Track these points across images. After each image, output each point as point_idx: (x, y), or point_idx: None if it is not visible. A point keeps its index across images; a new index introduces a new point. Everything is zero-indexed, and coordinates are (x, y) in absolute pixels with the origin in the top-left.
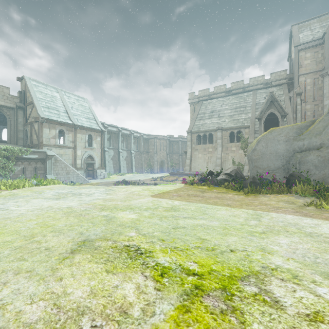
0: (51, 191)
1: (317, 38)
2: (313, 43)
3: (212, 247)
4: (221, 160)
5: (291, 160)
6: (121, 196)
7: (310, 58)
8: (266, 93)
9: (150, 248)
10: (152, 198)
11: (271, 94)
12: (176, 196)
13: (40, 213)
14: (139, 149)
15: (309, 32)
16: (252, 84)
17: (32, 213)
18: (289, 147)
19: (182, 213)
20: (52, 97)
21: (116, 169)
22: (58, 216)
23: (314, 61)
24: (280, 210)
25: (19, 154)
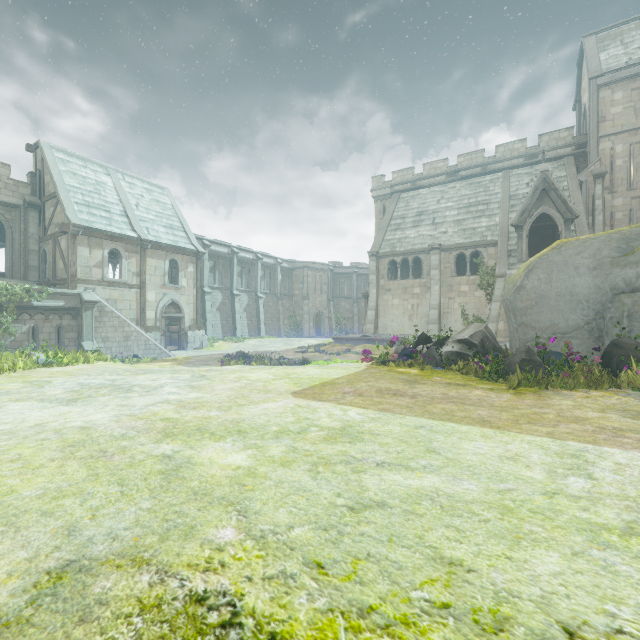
0: (68, 380)
1: (637, 61)
2: (629, 71)
3: (491, 609)
4: (439, 311)
5: (609, 310)
6: (223, 393)
7: (622, 102)
8: (529, 176)
9: (275, 611)
10: (295, 399)
11: (544, 175)
12: (350, 393)
13: (1, 445)
14: (273, 289)
15: (621, 48)
16: (502, 157)
17: None
18: (601, 282)
19: (370, 447)
20: (96, 184)
21: (228, 329)
22: (42, 458)
23: (632, 108)
24: (625, 439)
25: (25, 299)
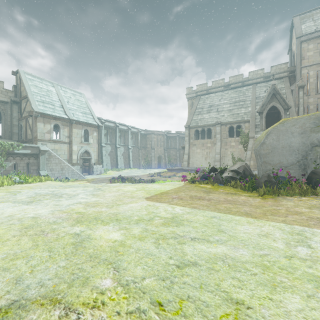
0: (29, 191)
1: None
2: (316, 34)
3: None
4: (220, 155)
5: (309, 154)
6: (109, 198)
7: (313, 49)
8: (266, 87)
9: None
10: (147, 201)
11: (273, 86)
12: (176, 198)
13: None
14: (137, 144)
15: (312, 22)
16: (252, 78)
17: None
18: (305, 140)
19: (187, 228)
20: (47, 91)
21: (114, 164)
22: (8, 235)
23: (318, 52)
24: None
25: (10, 149)
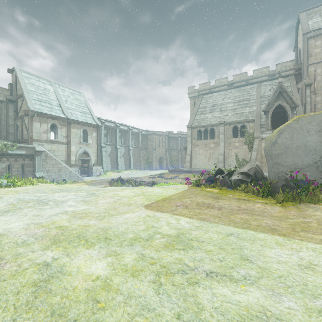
0: (13, 196)
1: None
2: None
3: None
4: (224, 156)
5: None
6: (102, 206)
7: (320, 46)
8: (271, 85)
9: None
10: (146, 210)
11: (280, 84)
12: (180, 206)
13: None
14: (137, 145)
15: (319, 18)
16: (256, 76)
17: None
18: None
19: (198, 254)
20: (44, 90)
21: (114, 166)
22: None
23: None
24: None
25: (4, 149)
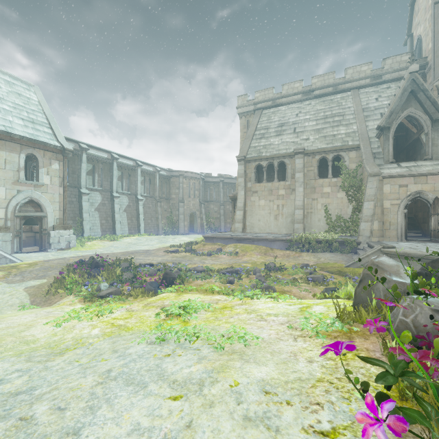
0: None
1: None
2: None
3: None
4: (304, 211)
5: None
6: None
7: None
8: (377, 93)
9: None
10: None
11: (413, 76)
12: None
13: None
14: (153, 193)
15: None
16: (351, 78)
17: None
18: None
19: None
20: None
21: (107, 228)
22: None
23: None
24: None
25: None
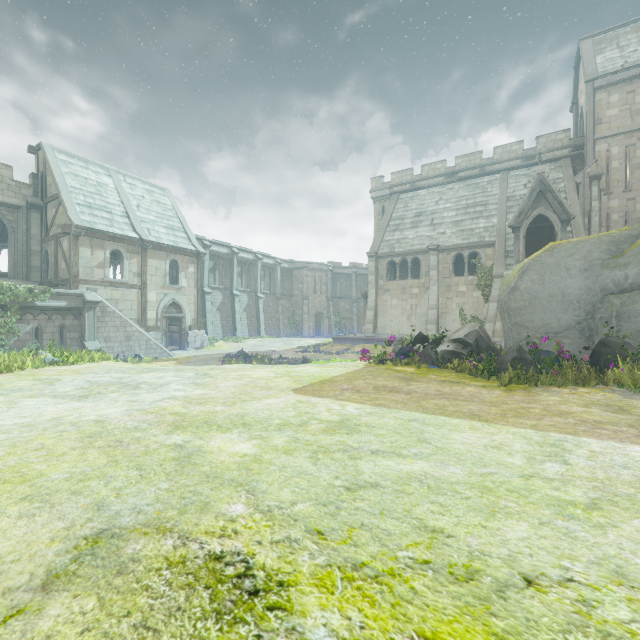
0: (76, 378)
1: (633, 64)
2: (624, 74)
3: (464, 565)
4: (438, 311)
5: (599, 310)
6: (227, 390)
7: (618, 104)
8: (527, 177)
9: (282, 566)
10: (295, 395)
11: (540, 177)
12: (349, 390)
13: (24, 436)
14: (273, 289)
15: (617, 51)
16: (499, 159)
17: (3, 438)
18: (592, 283)
19: (366, 437)
20: (98, 185)
21: (228, 329)
22: (63, 447)
23: (627, 110)
24: (603, 430)
25: (28, 299)
